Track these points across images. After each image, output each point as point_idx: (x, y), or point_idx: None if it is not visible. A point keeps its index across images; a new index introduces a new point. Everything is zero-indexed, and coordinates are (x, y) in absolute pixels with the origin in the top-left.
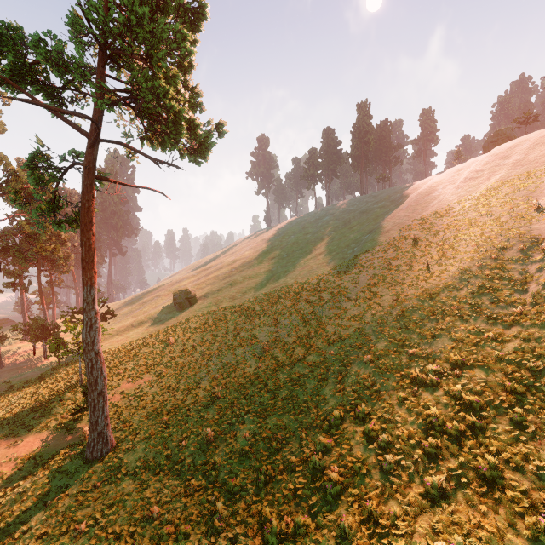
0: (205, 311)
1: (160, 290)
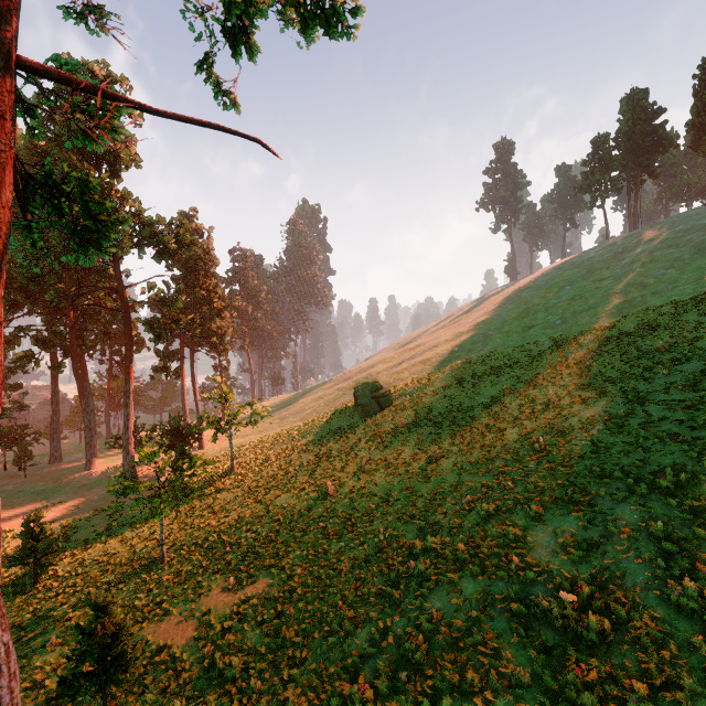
0: (402, 424)
1: (344, 380)
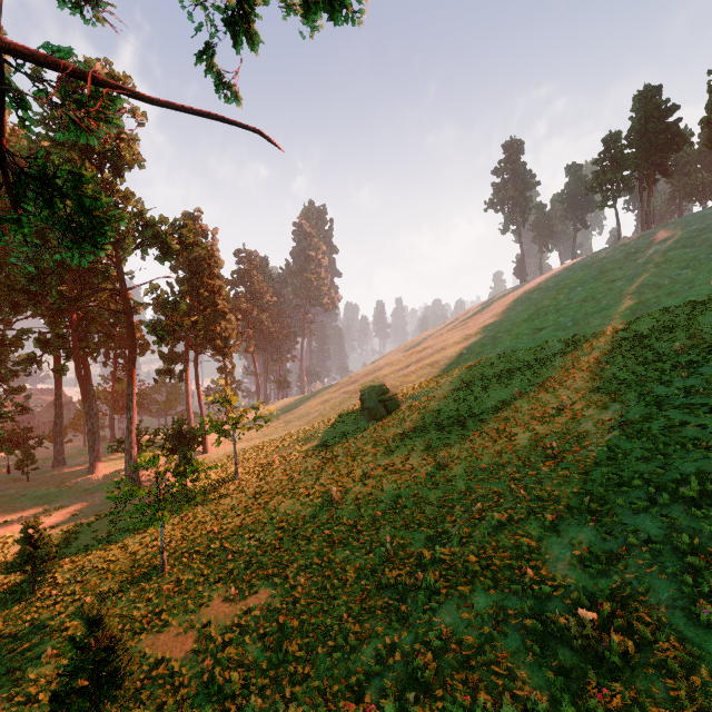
0: (410, 428)
1: (351, 383)
